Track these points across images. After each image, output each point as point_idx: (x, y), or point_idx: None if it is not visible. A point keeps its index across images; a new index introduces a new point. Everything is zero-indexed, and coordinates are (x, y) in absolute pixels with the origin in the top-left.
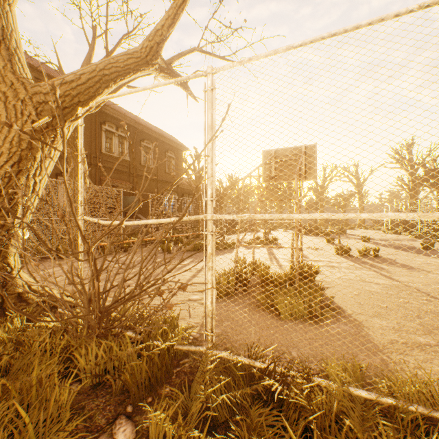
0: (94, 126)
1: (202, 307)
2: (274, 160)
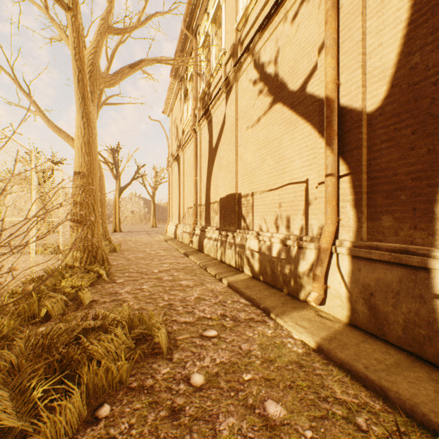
0: None
1: None
2: None
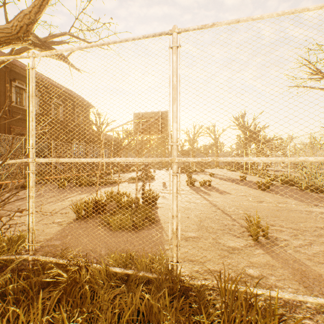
0: (3, 82)
1: (59, 227)
2: (137, 120)
